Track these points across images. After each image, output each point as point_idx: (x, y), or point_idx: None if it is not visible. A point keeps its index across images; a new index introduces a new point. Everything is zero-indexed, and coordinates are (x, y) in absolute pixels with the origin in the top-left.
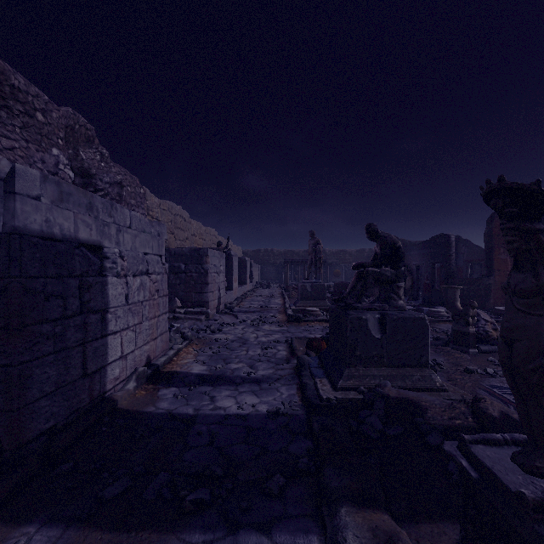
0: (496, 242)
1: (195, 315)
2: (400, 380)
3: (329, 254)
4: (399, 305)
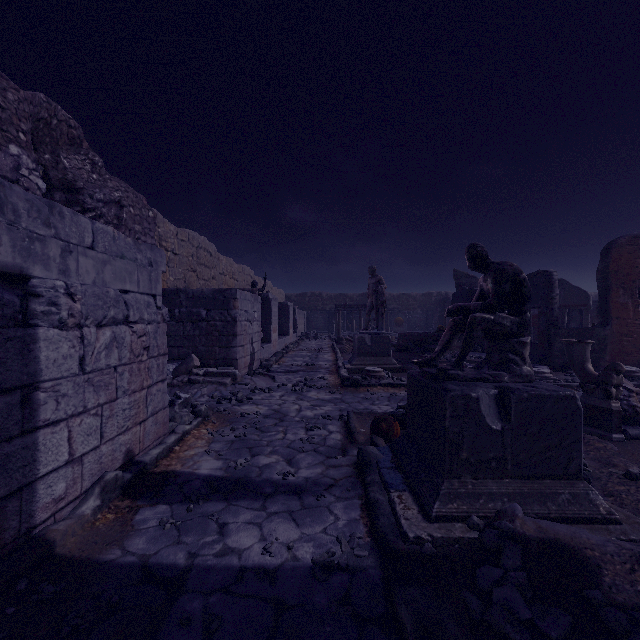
0: (614, 281)
1: (218, 378)
2: (538, 502)
3: (389, 298)
4: (524, 373)
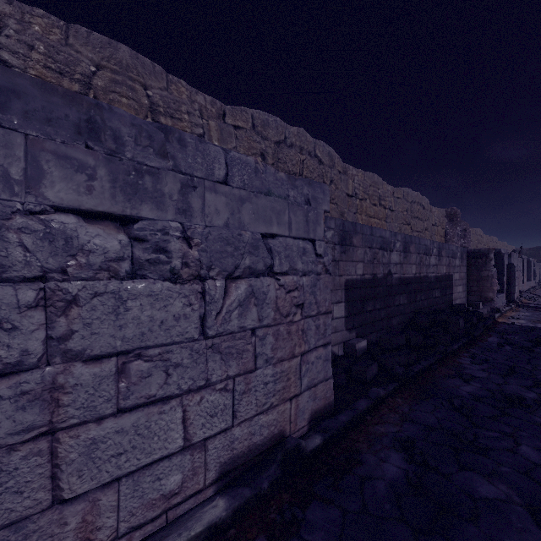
0: None
1: None
2: None
3: None
4: None
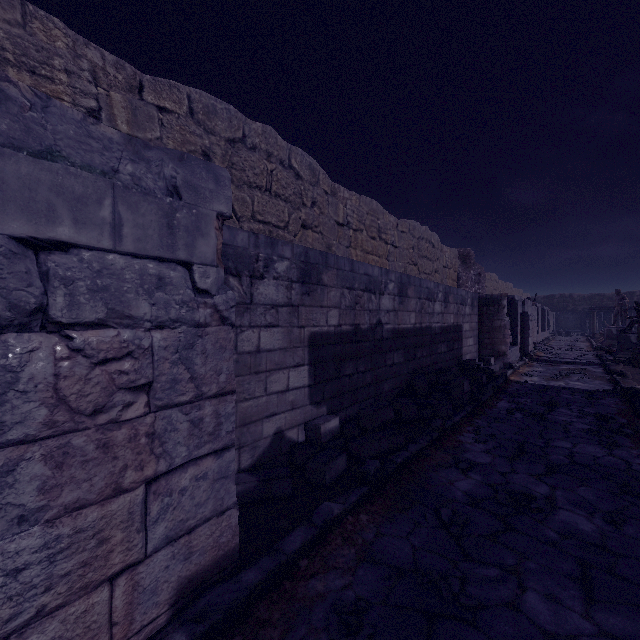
0: None
1: None
2: None
3: None
4: None
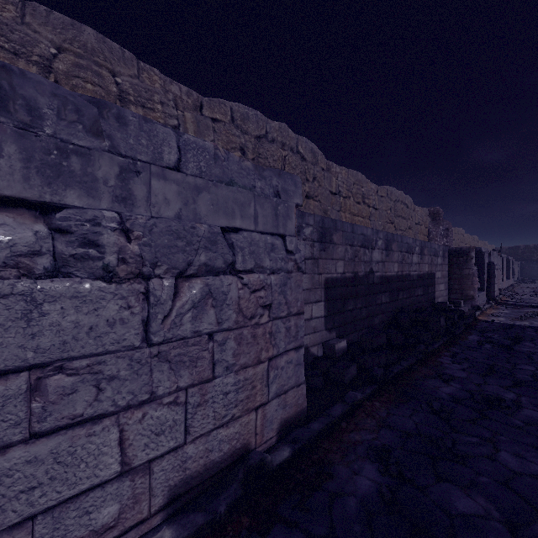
0: None
1: None
2: None
3: None
4: None
